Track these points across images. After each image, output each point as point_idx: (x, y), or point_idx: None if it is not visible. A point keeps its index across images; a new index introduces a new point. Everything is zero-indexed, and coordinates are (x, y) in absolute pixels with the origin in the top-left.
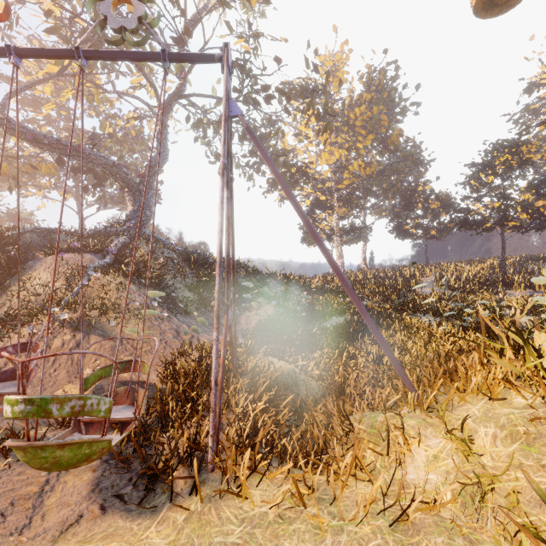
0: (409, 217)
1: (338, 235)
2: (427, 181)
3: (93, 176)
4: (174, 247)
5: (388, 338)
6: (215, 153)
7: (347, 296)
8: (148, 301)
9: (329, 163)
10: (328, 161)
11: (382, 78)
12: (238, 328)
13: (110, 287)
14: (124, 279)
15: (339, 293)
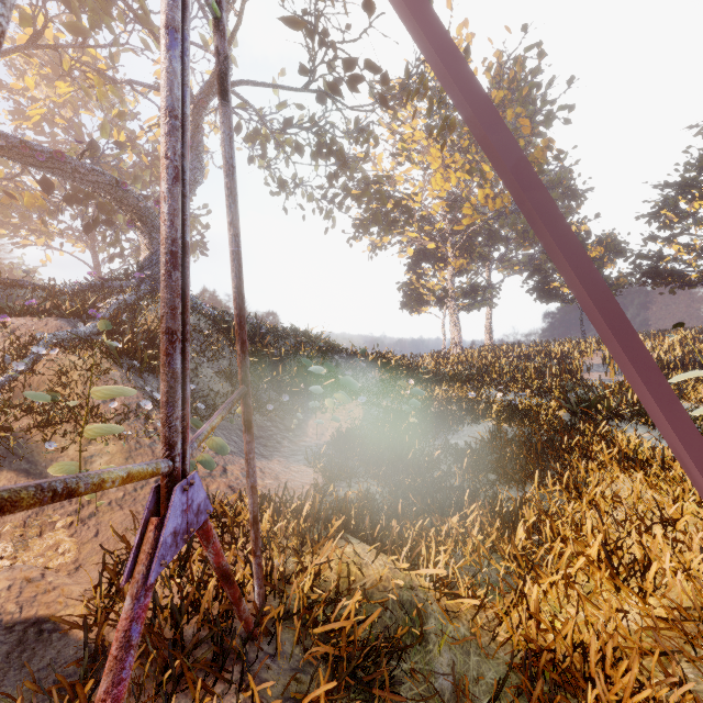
0: (557, 271)
1: (453, 298)
2: (584, 218)
3: (97, 208)
4: (208, 311)
5: (598, 482)
6: (278, 178)
7: (477, 386)
8: (141, 399)
9: (443, 191)
10: (440, 189)
11: (519, 70)
12: (302, 442)
13: (74, 373)
14: (103, 360)
15: (464, 382)
